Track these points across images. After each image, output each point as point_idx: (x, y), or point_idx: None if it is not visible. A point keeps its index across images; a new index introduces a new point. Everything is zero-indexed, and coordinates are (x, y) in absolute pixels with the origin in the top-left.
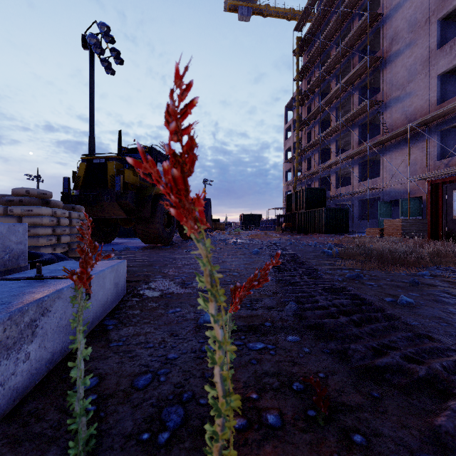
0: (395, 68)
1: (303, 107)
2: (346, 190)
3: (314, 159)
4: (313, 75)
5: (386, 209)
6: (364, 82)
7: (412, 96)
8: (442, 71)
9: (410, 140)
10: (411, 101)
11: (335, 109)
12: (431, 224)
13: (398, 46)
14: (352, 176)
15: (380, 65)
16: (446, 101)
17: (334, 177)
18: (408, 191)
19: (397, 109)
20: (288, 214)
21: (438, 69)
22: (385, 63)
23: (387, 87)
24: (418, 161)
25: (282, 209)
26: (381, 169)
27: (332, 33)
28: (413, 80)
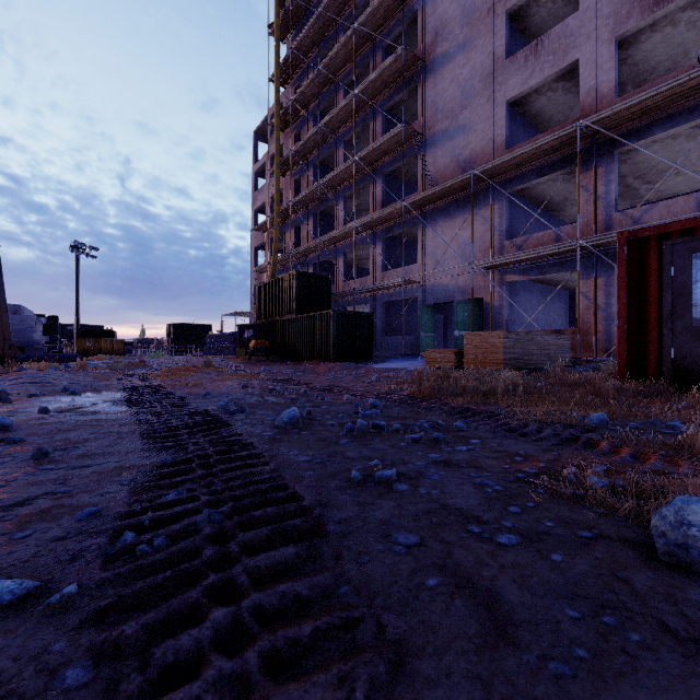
0: (442, 82)
1: (286, 134)
2: (362, 285)
3: (307, 229)
4: (305, 80)
5: (429, 317)
6: (391, 100)
7: (467, 131)
8: (514, 95)
9: (465, 204)
10: (466, 140)
11: (344, 143)
12: (627, 341)
13: (446, 46)
14: (371, 260)
15: (418, 74)
16: (519, 144)
17: (341, 260)
18: (471, 286)
19: (444, 151)
20: (262, 324)
21: (508, 91)
22: (426, 71)
23: (429, 114)
24: (477, 239)
25: (249, 316)
26: (419, 250)
27: (339, 5)
28: (470, 104)
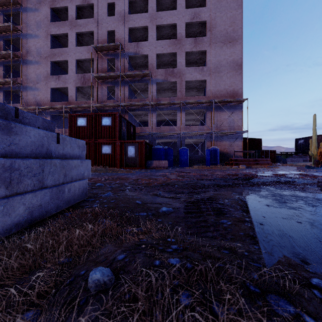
0: (30, 70)
1: None
2: None
3: None
4: None
5: None
6: (8, 64)
7: (39, 91)
8: (53, 87)
9: (38, 114)
10: (38, 93)
11: None
12: None
13: (31, 58)
14: None
15: (20, 61)
16: (54, 102)
17: None
18: None
19: (31, 93)
20: None
21: (51, 85)
22: (24, 62)
23: (25, 78)
24: None
25: None
26: None
27: None
28: (40, 83)
